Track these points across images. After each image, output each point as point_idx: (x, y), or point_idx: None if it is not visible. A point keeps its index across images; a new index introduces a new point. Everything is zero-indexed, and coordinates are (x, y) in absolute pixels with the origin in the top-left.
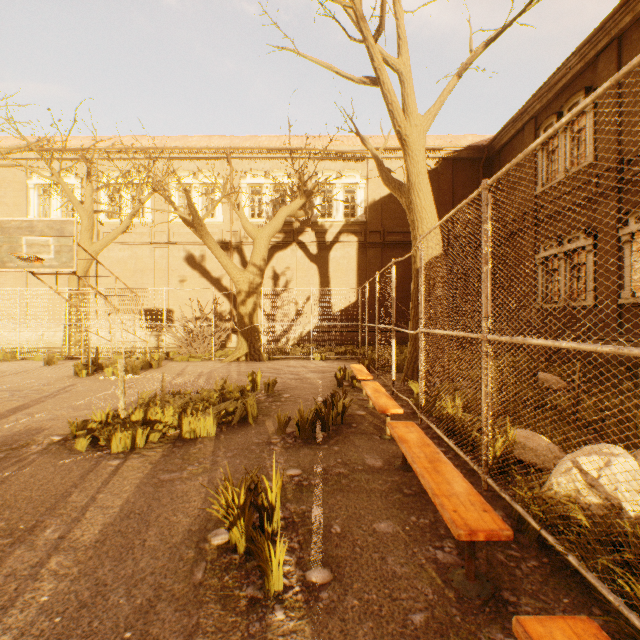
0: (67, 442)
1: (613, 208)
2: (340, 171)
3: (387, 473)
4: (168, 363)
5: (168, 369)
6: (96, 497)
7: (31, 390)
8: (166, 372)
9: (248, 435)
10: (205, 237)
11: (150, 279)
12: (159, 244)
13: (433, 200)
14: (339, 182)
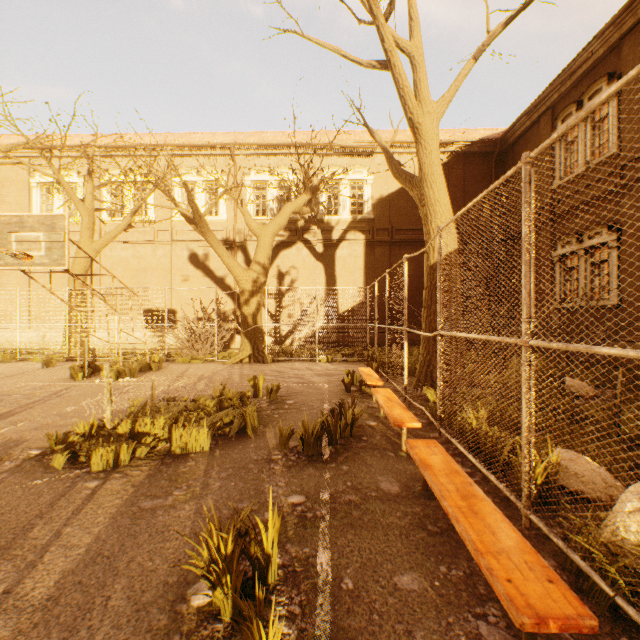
0: (45, 457)
1: (639, 201)
2: (347, 167)
3: (406, 502)
4: (169, 365)
5: (168, 371)
6: (61, 532)
7: (22, 394)
8: (165, 375)
9: (246, 450)
10: (207, 234)
11: (153, 279)
12: (162, 243)
13: None
14: (346, 178)
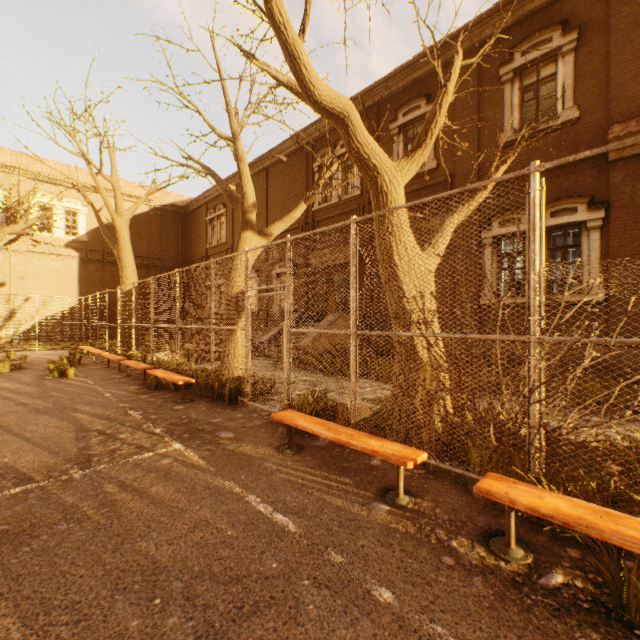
0: None
1: None
2: (62, 196)
3: (102, 368)
4: None
5: None
6: None
7: None
8: None
9: (31, 370)
10: None
11: None
12: None
13: (146, 234)
14: (61, 205)
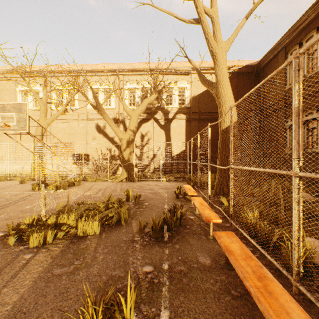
0: (5, 237)
1: None
2: (176, 80)
3: (215, 272)
4: (84, 182)
5: (83, 186)
6: (0, 292)
7: (4, 199)
8: (82, 188)
9: (120, 234)
10: (103, 115)
11: (77, 138)
12: (82, 120)
13: None
14: (176, 86)
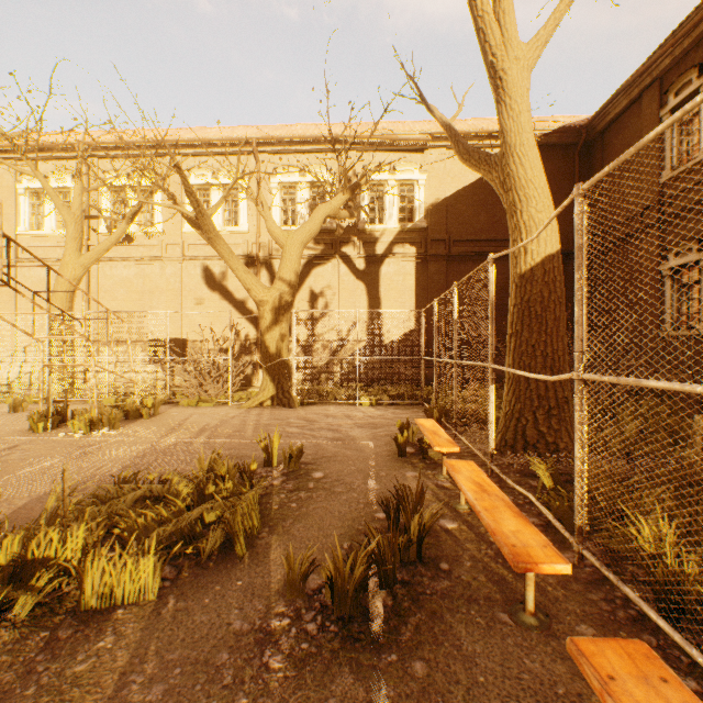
0: None
1: None
2: (394, 164)
3: None
4: (169, 409)
5: (163, 419)
6: None
7: None
8: (158, 424)
9: (225, 599)
10: (215, 241)
11: (160, 302)
12: (171, 259)
13: None
14: (392, 178)
